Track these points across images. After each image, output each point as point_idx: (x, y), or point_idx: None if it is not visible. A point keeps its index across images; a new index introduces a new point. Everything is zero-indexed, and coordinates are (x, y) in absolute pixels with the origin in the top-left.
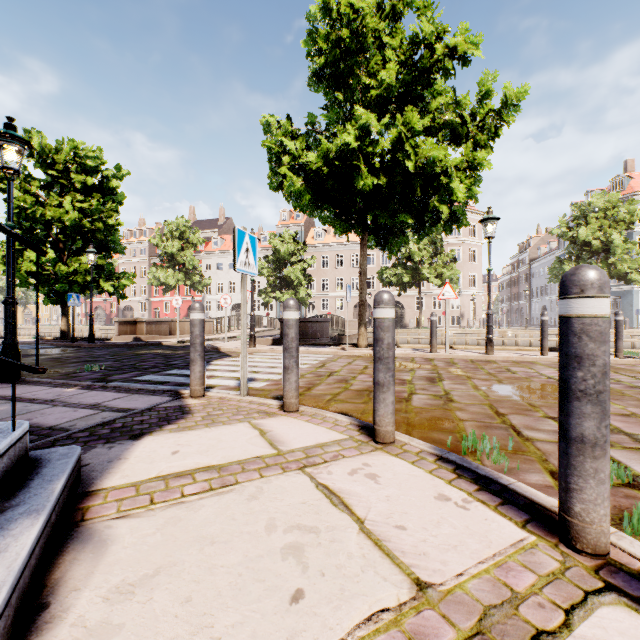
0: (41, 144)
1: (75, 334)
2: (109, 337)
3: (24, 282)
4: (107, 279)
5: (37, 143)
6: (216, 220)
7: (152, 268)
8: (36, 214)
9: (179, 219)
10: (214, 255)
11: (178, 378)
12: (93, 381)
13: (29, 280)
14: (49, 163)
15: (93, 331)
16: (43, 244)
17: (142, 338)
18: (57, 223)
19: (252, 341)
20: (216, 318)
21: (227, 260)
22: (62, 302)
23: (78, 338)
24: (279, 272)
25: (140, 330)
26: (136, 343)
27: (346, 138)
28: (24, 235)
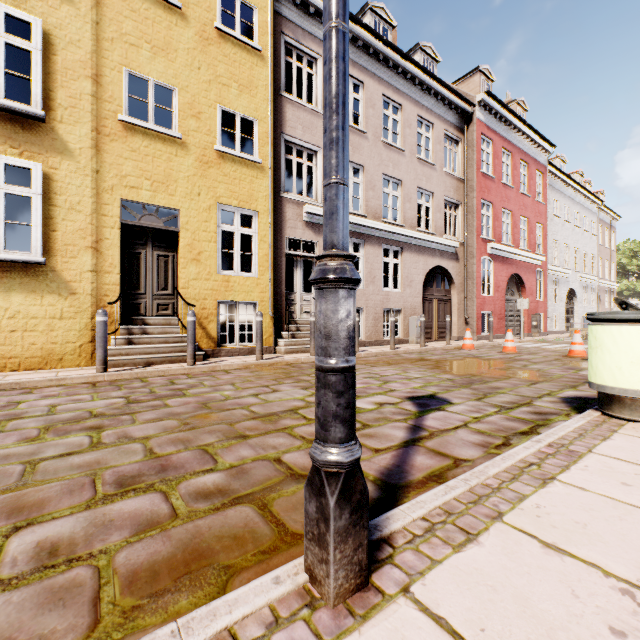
0: None
1: None
2: None
3: None
4: None
5: None
6: None
7: None
8: None
9: None
10: None
11: None
12: None
13: None
14: None
15: None
16: None
17: None
18: None
19: None
20: None
21: None
22: None
23: None
24: None
25: None
26: None
27: (621, 287)
28: None
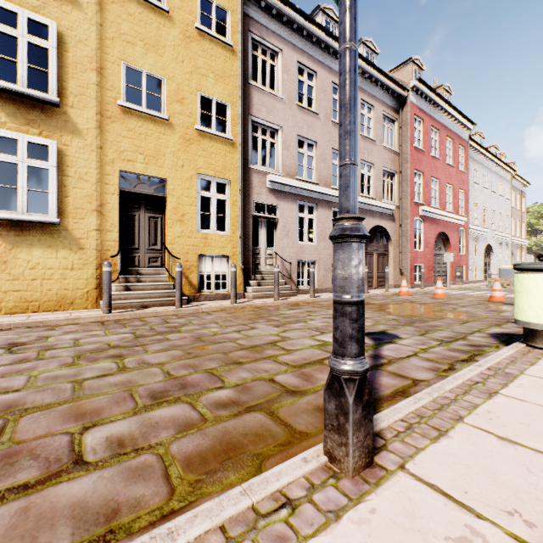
0: None
1: None
2: None
3: None
4: None
5: None
6: None
7: None
8: None
9: None
10: None
11: None
12: None
13: None
14: None
15: None
16: None
17: None
18: None
19: None
20: None
21: None
22: None
23: None
24: None
25: None
26: None
27: (530, 244)
28: None
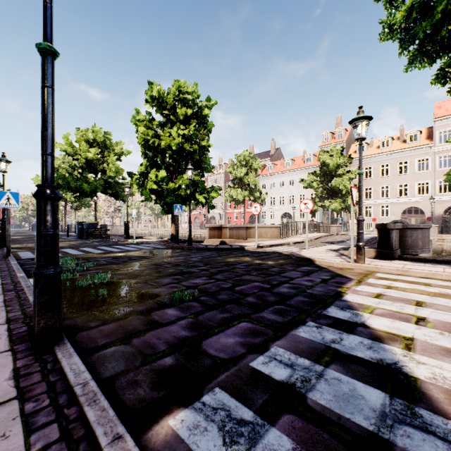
0: (158, 91)
1: (184, 234)
2: (202, 237)
3: (148, 197)
4: (201, 193)
5: (156, 91)
6: (268, 152)
7: (227, 189)
8: (154, 144)
9: (245, 152)
10: (268, 177)
11: (371, 398)
12: (174, 362)
13: (151, 195)
14: (163, 106)
15: (191, 235)
16: (160, 169)
17: (226, 242)
18: (168, 151)
19: (361, 254)
20: (281, 224)
21: (278, 180)
22: (172, 212)
23: (182, 240)
24: (326, 184)
25: (224, 234)
26: (223, 247)
27: None
28: (149, 163)
